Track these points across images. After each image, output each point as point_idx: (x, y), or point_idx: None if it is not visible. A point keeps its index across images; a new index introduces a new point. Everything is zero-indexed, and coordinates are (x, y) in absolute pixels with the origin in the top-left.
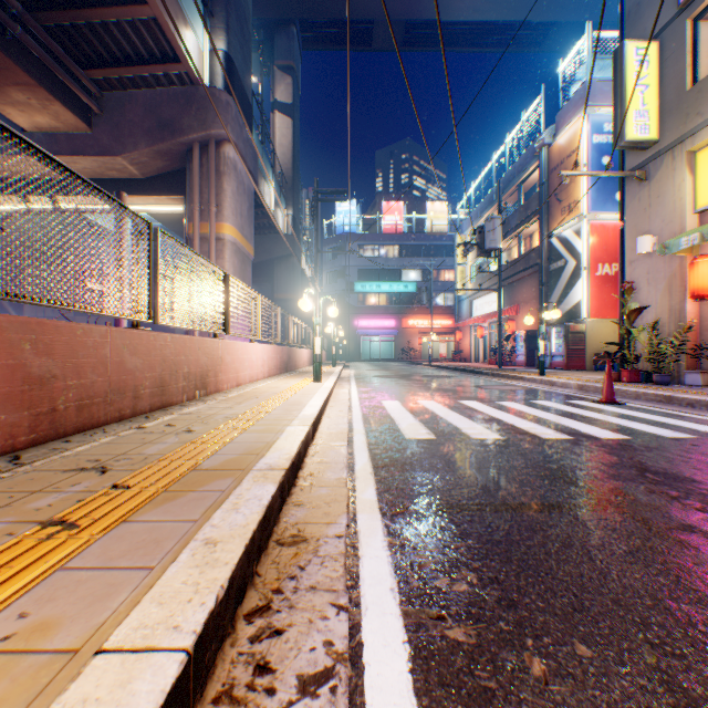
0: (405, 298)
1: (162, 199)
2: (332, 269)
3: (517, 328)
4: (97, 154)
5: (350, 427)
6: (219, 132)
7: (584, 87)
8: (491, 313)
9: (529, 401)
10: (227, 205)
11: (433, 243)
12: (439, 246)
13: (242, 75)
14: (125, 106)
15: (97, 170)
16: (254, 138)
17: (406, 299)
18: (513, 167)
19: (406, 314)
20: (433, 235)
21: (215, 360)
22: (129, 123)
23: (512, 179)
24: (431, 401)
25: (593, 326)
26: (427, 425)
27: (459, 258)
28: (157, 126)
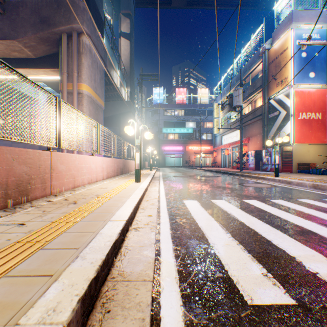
0: (187, 135)
1: (47, 71)
2: (151, 121)
3: (248, 149)
4: (1, 38)
5: (156, 255)
6: (78, 25)
7: (291, 14)
8: (234, 142)
9: (296, 199)
10: (84, 72)
11: (201, 109)
12: (204, 110)
13: None
14: (19, 9)
15: (5, 51)
16: (107, 44)
17: (188, 136)
18: (246, 65)
19: (188, 144)
20: (201, 104)
21: (41, 168)
22: (22, 19)
23: (245, 71)
24: (221, 199)
25: (296, 148)
26: (248, 248)
27: (215, 115)
28: (39, 21)
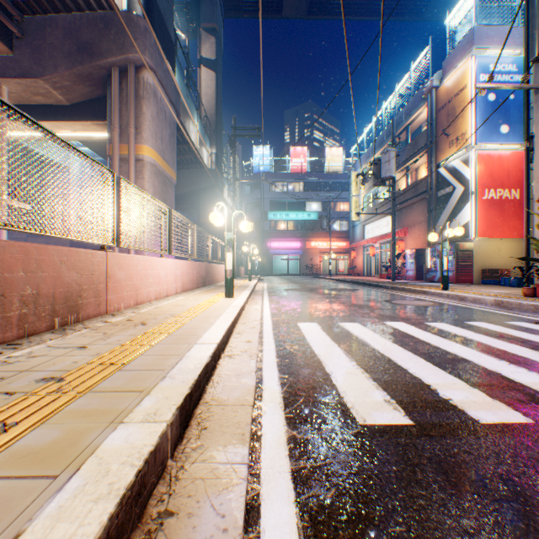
0: (308, 224)
1: (87, 125)
2: (250, 201)
3: (405, 247)
4: (18, 76)
5: (257, 383)
6: (137, 56)
7: (472, 32)
8: (383, 235)
9: (463, 322)
10: (146, 127)
11: (330, 181)
12: (336, 182)
13: (163, 11)
14: (45, 30)
15: (23, 95)
16: (179, 79)
17: (309, 225)
18: (402, 111)
19: (309, 237)
20: (330, 174)
21: (95, 276)
22: (50, 46)
23: (401, 121)
24: (353, 322)
25: (480, 245)
26: (375, 376)
27: (354, 190)
28: (77, 49)
